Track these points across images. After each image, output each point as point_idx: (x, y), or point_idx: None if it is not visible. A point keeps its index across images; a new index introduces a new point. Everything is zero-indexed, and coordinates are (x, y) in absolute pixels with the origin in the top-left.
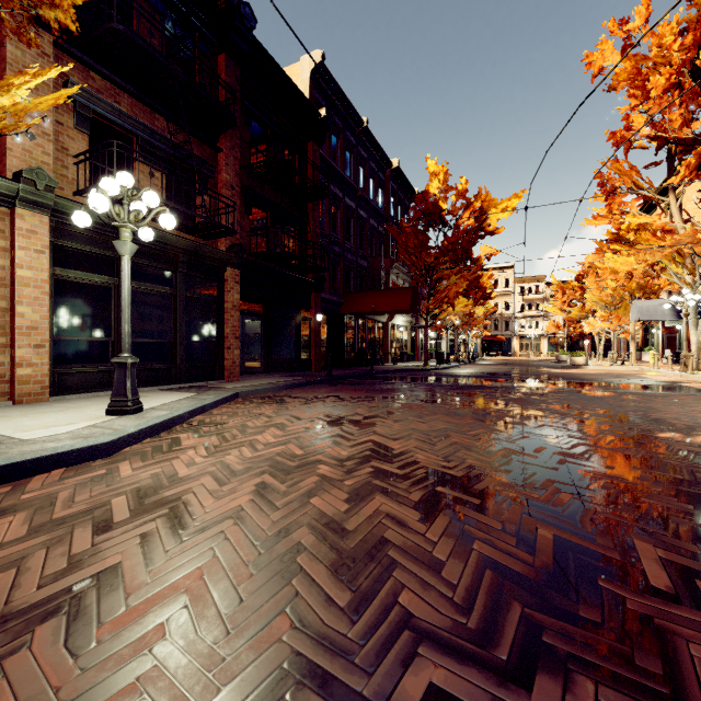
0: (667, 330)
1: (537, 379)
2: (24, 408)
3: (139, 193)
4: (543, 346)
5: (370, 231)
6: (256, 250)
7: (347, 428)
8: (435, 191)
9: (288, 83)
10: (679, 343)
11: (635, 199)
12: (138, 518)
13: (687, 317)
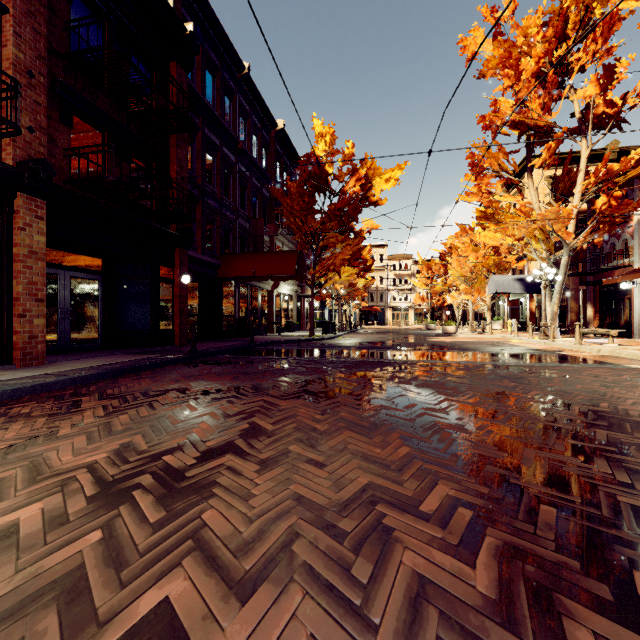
0: (511, 302)
1: (427, 350)
2: None
3: None
4: (411, 316)
5: (253, 191)
6: (78, 176)
7: (130, 520)
8: (321, 153)
9: None
10: (521, 313)
11: (500, 181)
12: None
13: (545, 289)
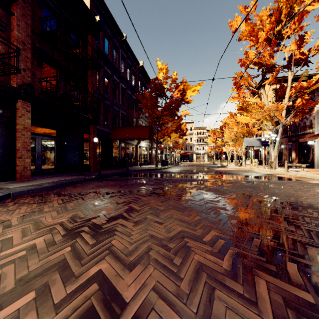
0: (255, 151)
1: (213, 174)
2: None
3: None
4: (206, 157)
5: (128, 96)
6: (46, 91)
7: (81, 243)
8: (161, 78)
9: None
10: (260, 156)
11: (249, 91)
12: None
13: (271, 144)
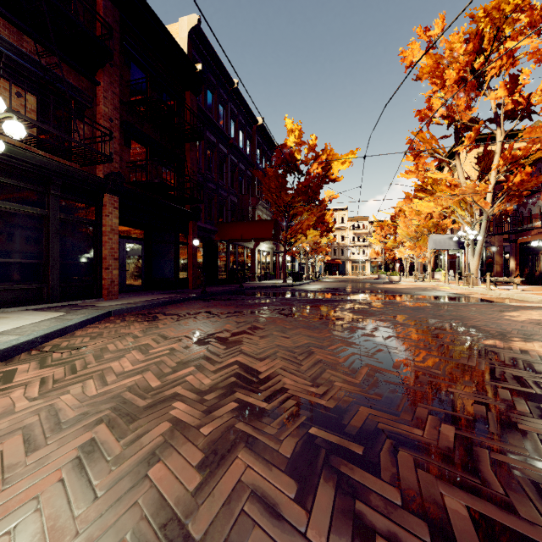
0: (450, 256)
1: (369, 293)
2: None
3: None
4: (368, 268)
5: (240, 174)
6: (135, 179)
7: (214, 348)
8: (292, 144)
9: (167, 35)
10: (458, 265)
11: (434, 161)
12: None
13: (468, 246)
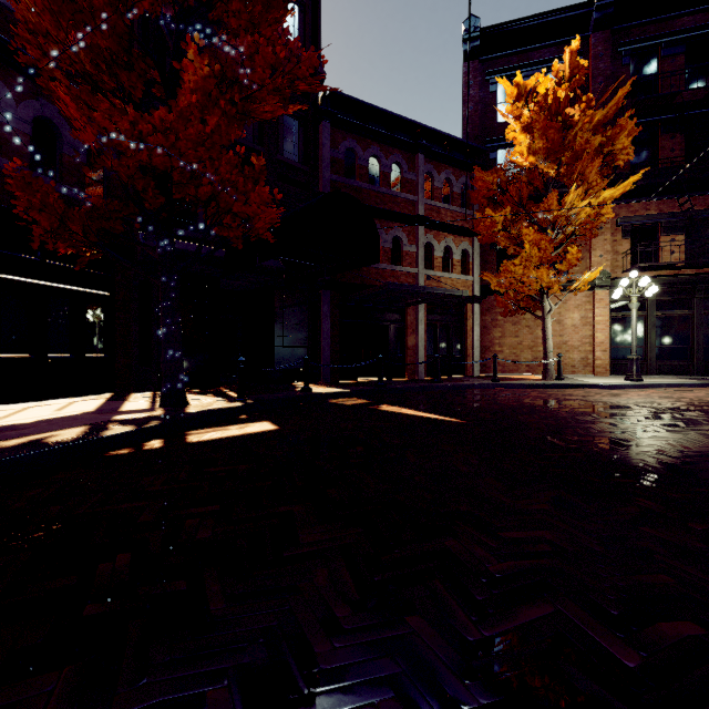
0: None
1: None
2: (596, 377)
3: (639, 279)
4: None
5: None
6: None
7: None
8: None
9: None
10: None
11: None
12: (606, 395)
13: None
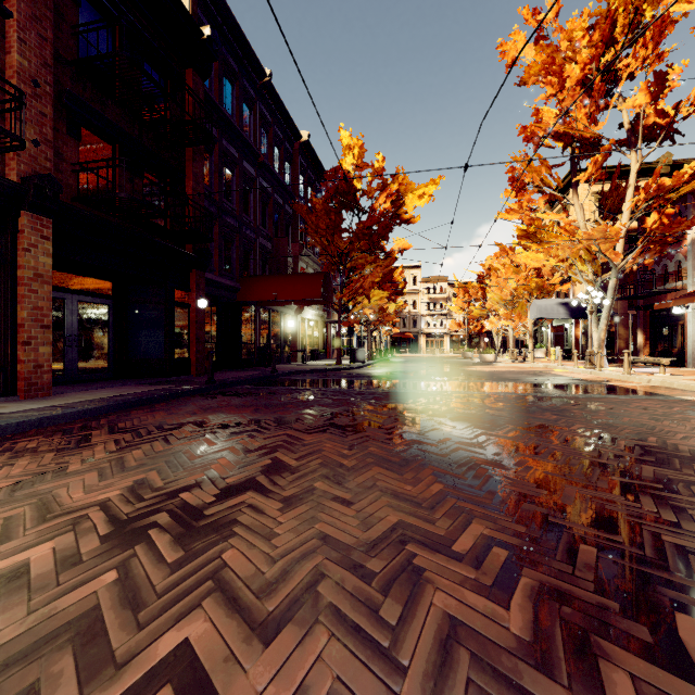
0: (555, 328)
1: (464, 380)
2: None
3: None
4: (447, 343)
5: (275, 208)
6: (87, 192)
7: (146, 560)
8: (349, 167)
9: None
10: (566, 340)
11: (542, 197)
12: None
13: (592, 314)
